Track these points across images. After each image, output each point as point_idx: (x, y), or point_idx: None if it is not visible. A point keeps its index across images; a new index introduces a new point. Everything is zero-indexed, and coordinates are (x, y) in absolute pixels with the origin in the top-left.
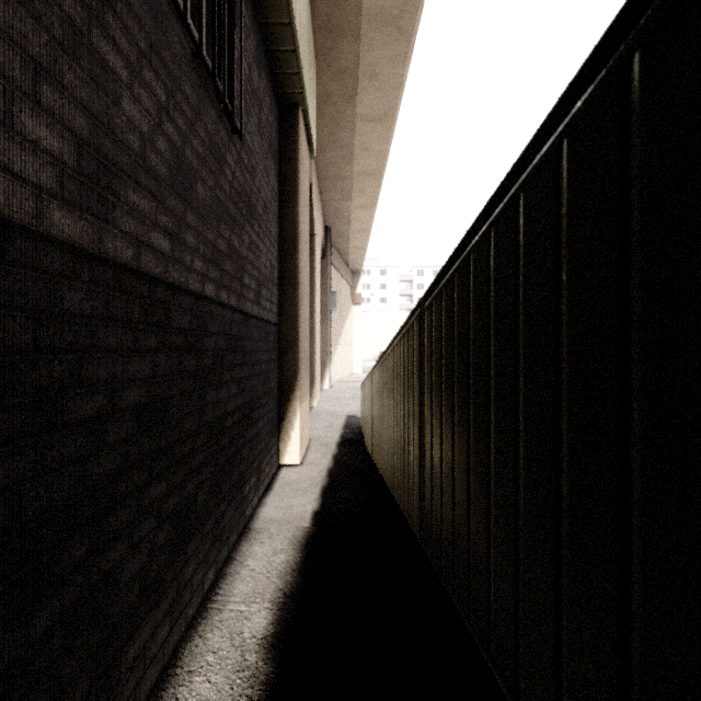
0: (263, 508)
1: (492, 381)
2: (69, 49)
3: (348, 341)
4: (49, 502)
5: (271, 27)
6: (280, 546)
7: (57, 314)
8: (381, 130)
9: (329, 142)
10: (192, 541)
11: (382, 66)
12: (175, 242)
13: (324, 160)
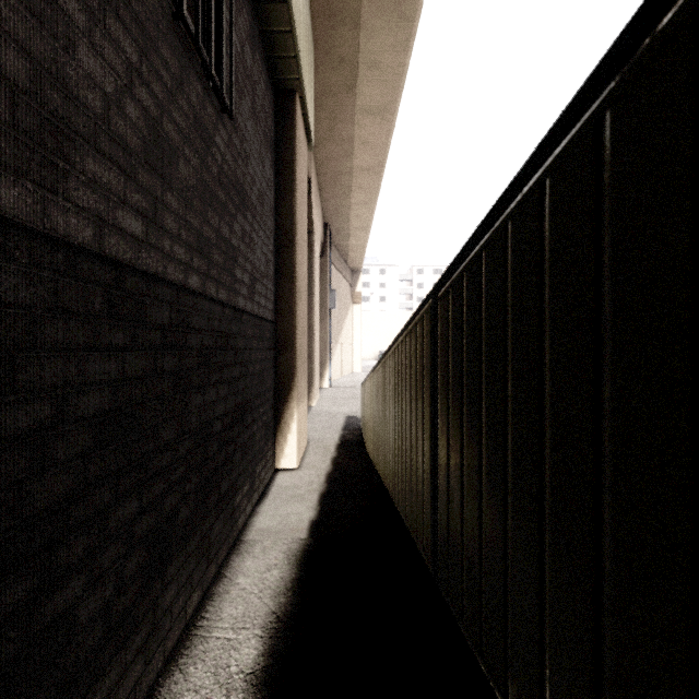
0: (257, 517)
1: (547, 390)
2: None
3: (348, 340)
4: None
5: (265, 5)
6: (275, 560)
7: None
8: (382, 123)
9: (328, 136)
10: (172, 563)
11: (383, 54)
12: (151, 225)
13: (323, 155)
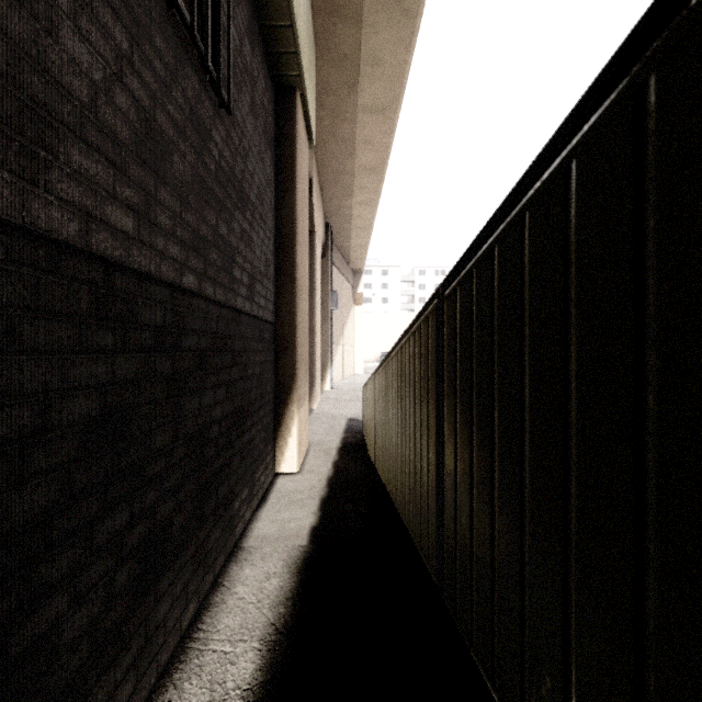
0: (256, 523)
1: (574, 398)
2: None
3: (350, 341)
4: None
5: None
6: (274, 568)
7: None
8: (384, 122)
9: (329, 135)
10: (166, 574)
11: (385, 51)
12: (143, 221)
13: (325, 154)
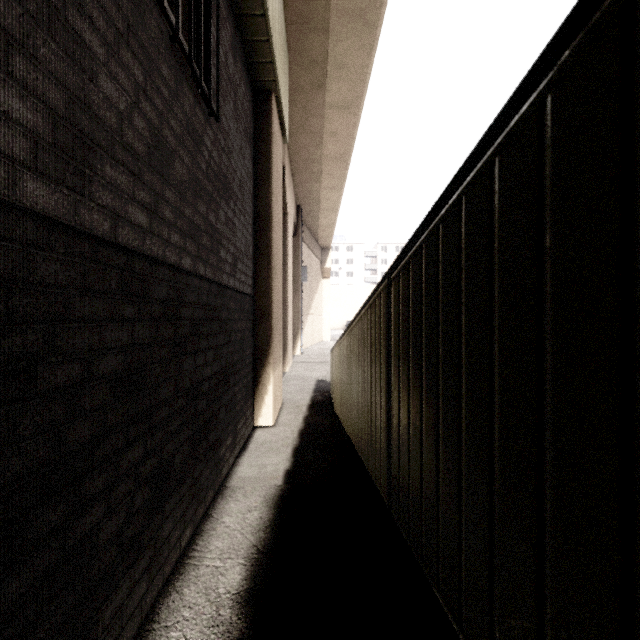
0: (238, 467)
1: (463, 351)
2: (43, 24)
3: (318, 311)
4: (22, 469)
5: (246, 18)
6: (254, 503)
7: (31, 284)
8: (348, 117)
9: (300, 128)
10: (169, 501)
11: (350, 57)
12: (153, 216)
13: (296, 144)
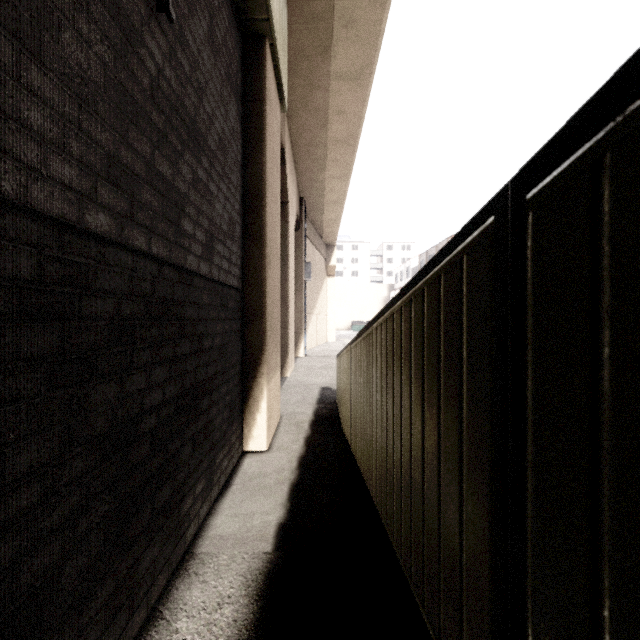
0: (215, 518)
1: None
2: None
3: (323, 311)
4: None
5: None
6: (229, 588)
7: None
8: (357, 90)
9: (302, 105)
10: None
11: (360, 10)
12: None
13: (298, 125)
